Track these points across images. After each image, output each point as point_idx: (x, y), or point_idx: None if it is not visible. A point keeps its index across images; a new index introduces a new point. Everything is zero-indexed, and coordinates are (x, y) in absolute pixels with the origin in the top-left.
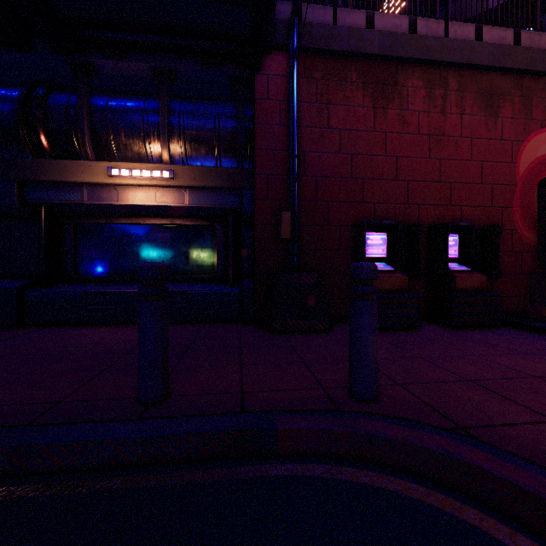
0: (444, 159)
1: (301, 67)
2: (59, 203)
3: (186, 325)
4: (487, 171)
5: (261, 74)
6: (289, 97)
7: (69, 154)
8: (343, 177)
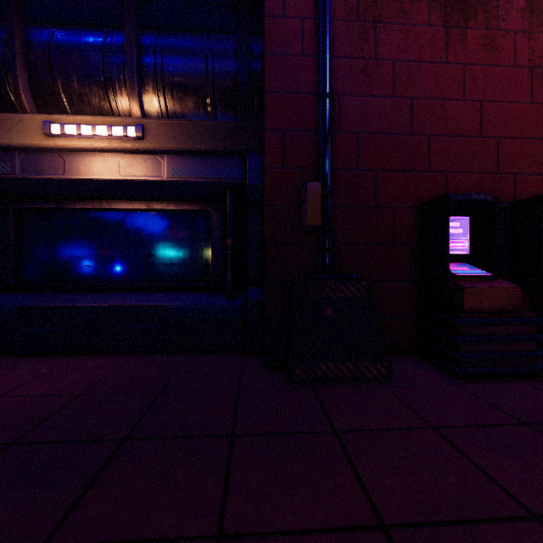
0: None
1: None
2: None
3: (160, 358)
4: None
5: None
6: (318, 4)
7: (4, 112)
8: (398, 134)
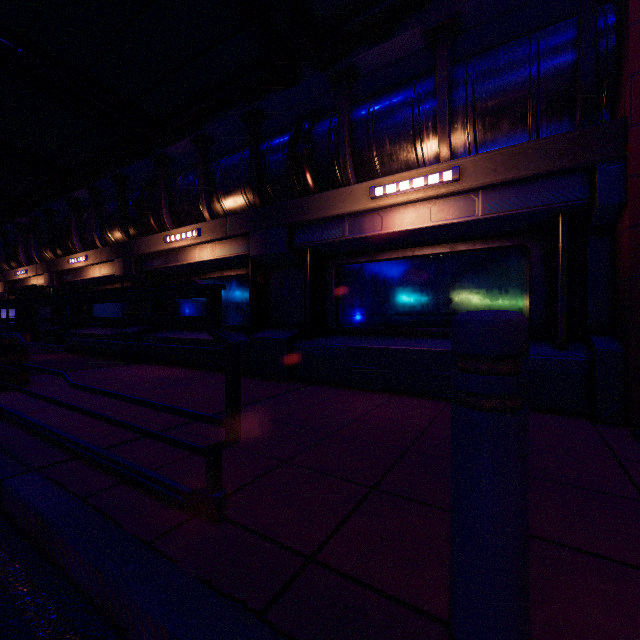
0: None
1: None
2: (321, 244)
3: None
4: None
5: None
6: None
7: (331, 187)
8: None
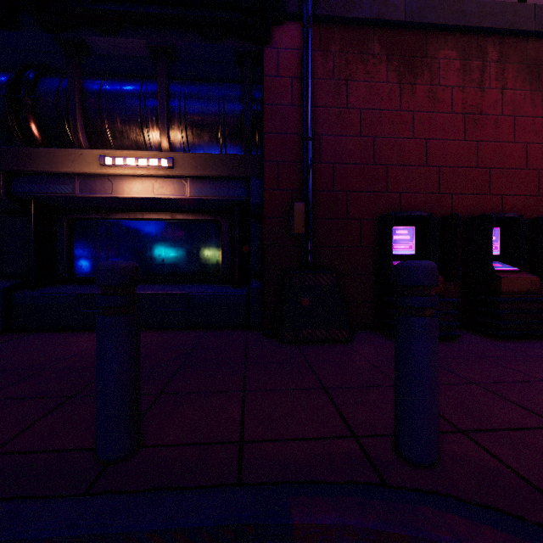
0: (482, 141)
1: (316, 39)
2: (49, 196)
3: (186, 331)
4: (533, 154)
5: (270, 48)
6: (302, 72)
7: (62, 144)
8: (364, 164)
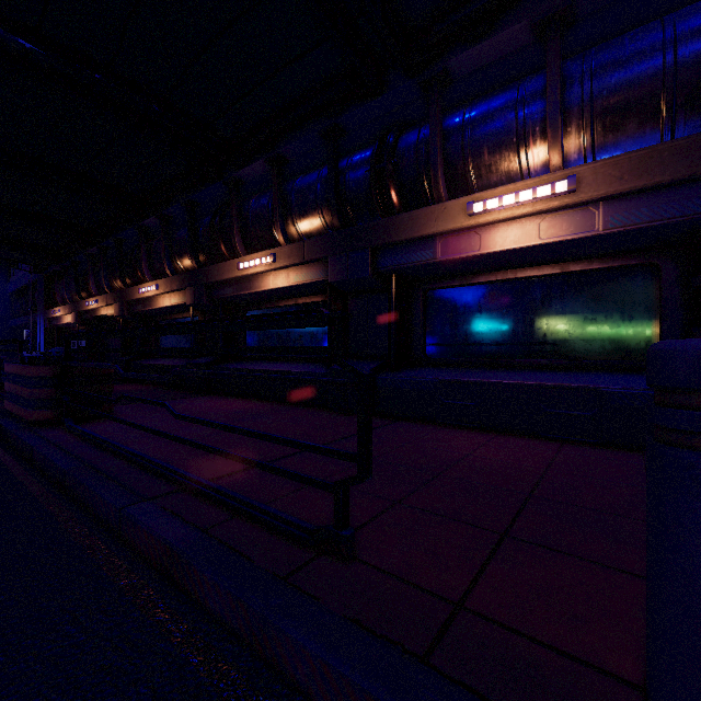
0: None
1: None
2: (409, 267)
3: (602, 451)
4: None
5: None
6: None
7: (418, 204)
8: None
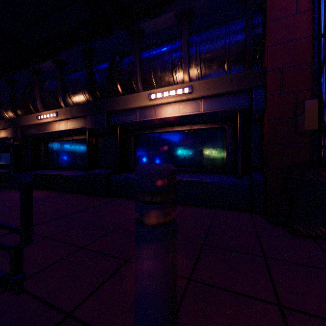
0: None
1: None
2: (125, 123)
3: (201, 209)
4: None
5: None
6: None
7: (131, 93)
8: None
